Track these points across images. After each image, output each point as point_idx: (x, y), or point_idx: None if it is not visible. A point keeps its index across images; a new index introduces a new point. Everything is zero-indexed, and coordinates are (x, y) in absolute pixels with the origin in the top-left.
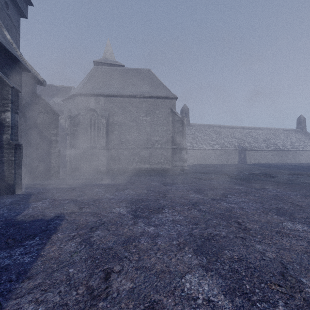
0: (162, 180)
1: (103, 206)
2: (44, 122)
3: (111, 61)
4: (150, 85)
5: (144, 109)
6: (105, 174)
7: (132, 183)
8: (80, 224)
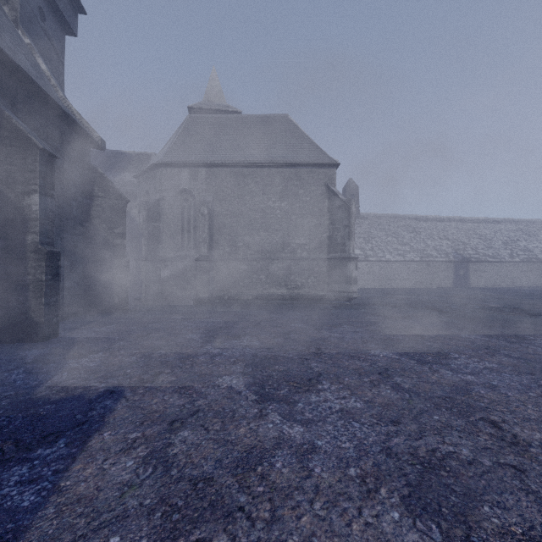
0: (311, 318)
1: (200, 370)
2: (102, 213)
3: (218, 106)
4: (288, 143)
5: (276, 187)
6: (207, 305)
7: (255, 323)
8: (150, 412)
